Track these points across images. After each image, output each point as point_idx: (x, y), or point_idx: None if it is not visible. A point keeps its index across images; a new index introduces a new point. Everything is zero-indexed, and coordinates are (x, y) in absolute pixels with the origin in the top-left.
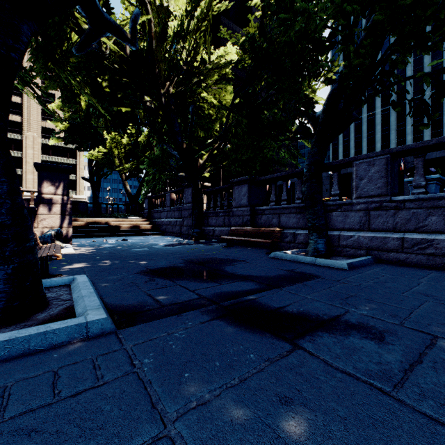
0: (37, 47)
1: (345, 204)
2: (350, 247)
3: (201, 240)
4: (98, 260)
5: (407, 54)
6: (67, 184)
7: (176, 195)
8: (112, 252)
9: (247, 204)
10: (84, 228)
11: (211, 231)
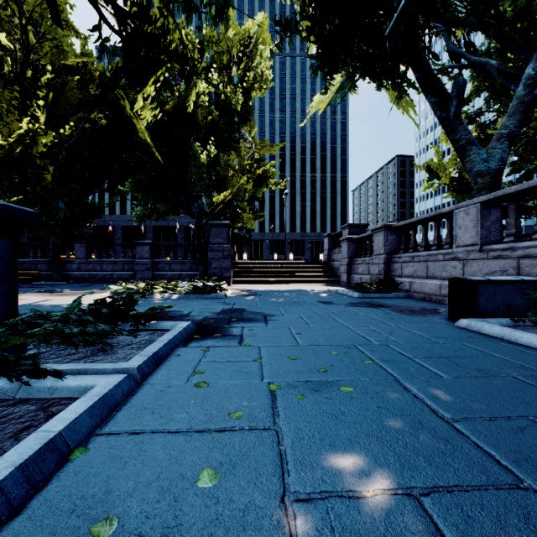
0: None
1: (72, 261)
2: (73, 278)
3: None
4: None
5: (81, 225)
6: None
7: None
8: None
9: None
10: None
11: None
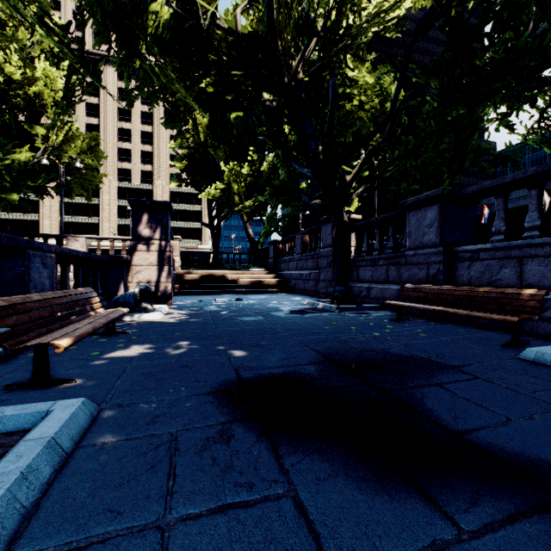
0: (104, 20)
1: None
2: None
3: (347, 305)
4: (173, 339)
5: None
6: (165, 225)
7: (310, 237)
8: (209, 321)
9: (436, 242)
10: (197, 282)
11: (363, 289)
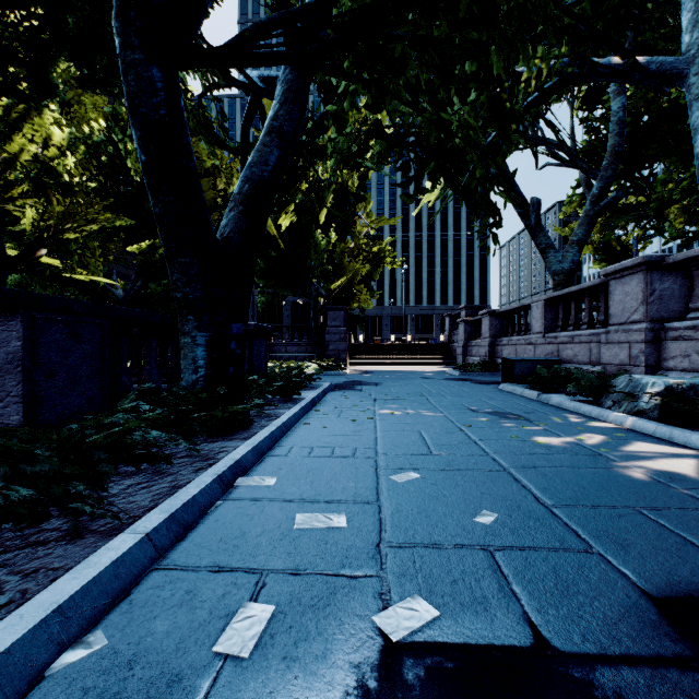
0: None
1: None
2: None
3: None
4: None
5: None
6: None
7: None
8: None
9: None
10: None
11: None
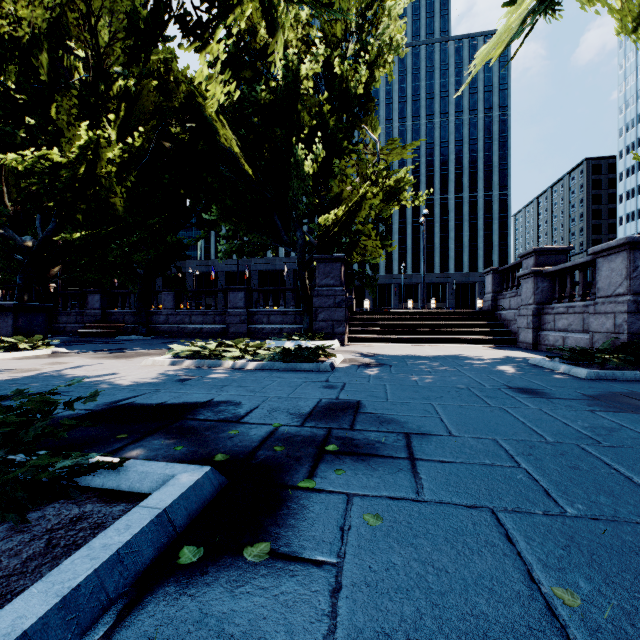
0: None
1: (160, 312)
2: (161, 332)
3: (55, 335)
4: None
5: (166, 268)
6: None
7: (3, 291)
8: None
9: (100, 308)
10: None
11: (61, 328)
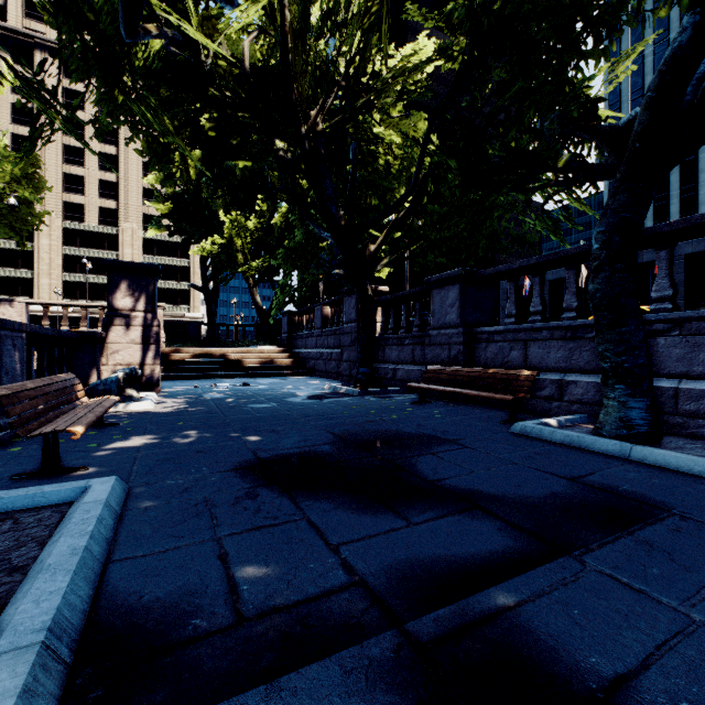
0: (84, 55)
1: (692, 319)
2: None
3: (371, 389)
4: (178, 429)
5: None
6: (152, 294)
7: (332, 309)
8: (214, 409)
9: (457, 323)
10: (189, 364)
11: (389, 371)
